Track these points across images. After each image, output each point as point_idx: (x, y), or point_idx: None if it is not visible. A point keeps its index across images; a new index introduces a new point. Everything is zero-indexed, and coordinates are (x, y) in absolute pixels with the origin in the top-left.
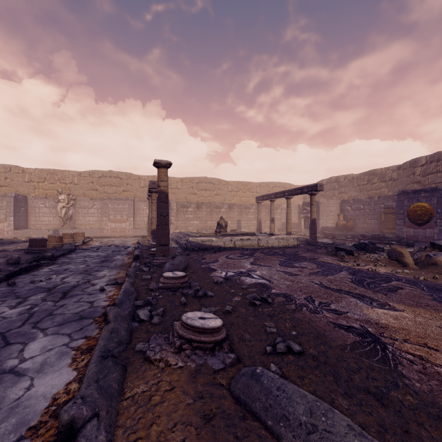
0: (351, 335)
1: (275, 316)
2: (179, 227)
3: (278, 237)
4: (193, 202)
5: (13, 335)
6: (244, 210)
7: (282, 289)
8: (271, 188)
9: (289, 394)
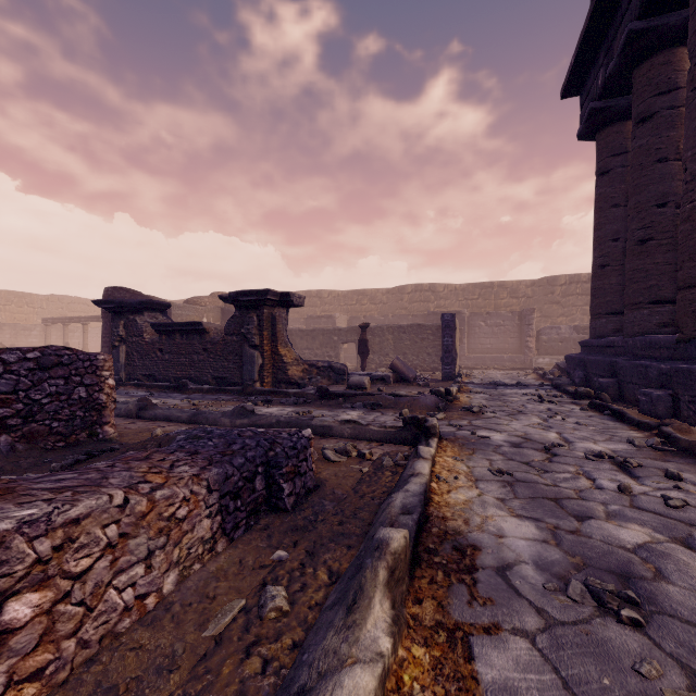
0: None
1: None
2: None
3: None
4: None
5: None
6: (23, 332)
7: None
8: (67, 304)
9: None
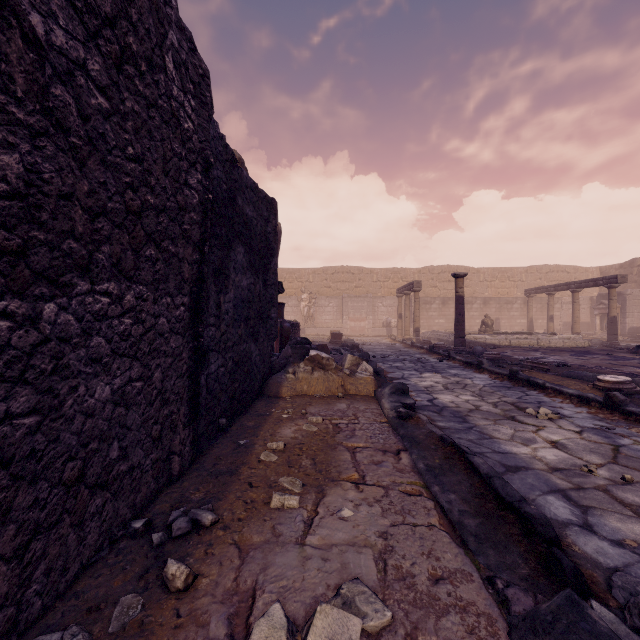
0: (621, 373)
1: (574, 369)
2: (421, 327)
3: (563, 337)
4: (432, 296)
5: (432, 369)
6: (505, 305)
7: (576, 363)
8: (544, 274)
9: (585, 372)
